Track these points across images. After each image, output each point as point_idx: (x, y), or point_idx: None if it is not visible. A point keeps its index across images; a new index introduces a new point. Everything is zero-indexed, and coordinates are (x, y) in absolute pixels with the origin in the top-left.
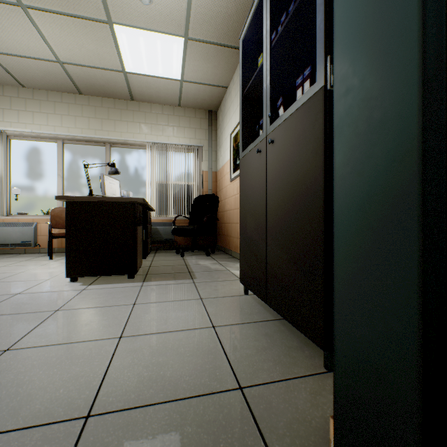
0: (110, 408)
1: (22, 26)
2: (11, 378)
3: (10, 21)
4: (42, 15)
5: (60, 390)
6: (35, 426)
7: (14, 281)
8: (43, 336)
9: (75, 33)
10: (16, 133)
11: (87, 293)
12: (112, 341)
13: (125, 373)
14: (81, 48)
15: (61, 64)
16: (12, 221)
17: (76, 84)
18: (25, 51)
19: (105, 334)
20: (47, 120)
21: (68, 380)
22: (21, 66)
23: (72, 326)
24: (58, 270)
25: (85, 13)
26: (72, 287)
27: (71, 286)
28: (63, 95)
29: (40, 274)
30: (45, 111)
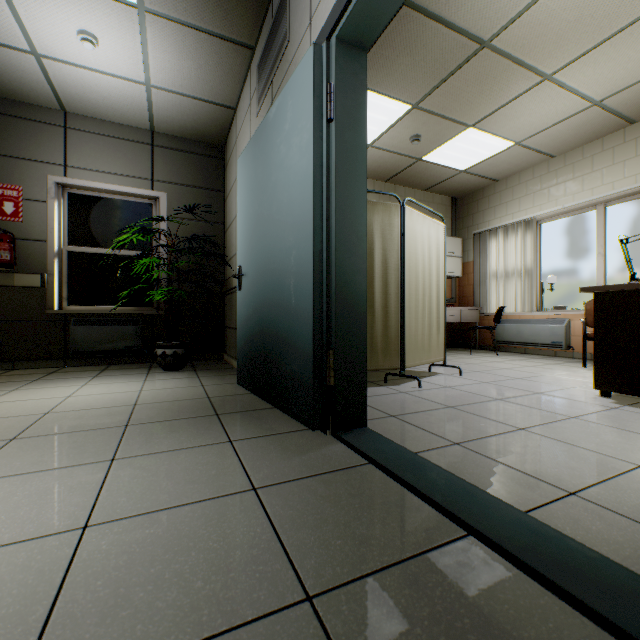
0: (594, 501)
1: (547, 97)
2: (521, 446)
3: (536, 101)
4: (568, 70)
5: (554, 468)
6: (530, 475)
7: (537, 381)
8: (551, 432)
9: (613, 56)
10: (544, 216)
11: (616, 413)
12: (625, 463)
13: (626, 491)
14: (625, 66)
15: (596, 105)
16: (540, 317)
17: (622, 116)
18: (552, 119)
19: (620, 455)
20: (581, 185)
21: (563, 467)
22: (548, 137)
23: (583, 435)
24: (587, 380)
25: (627, 20)
26: (599, 402)
27: (598, 400)
28: (603, 140)
29: (564, 381)
30: (577, 175)
